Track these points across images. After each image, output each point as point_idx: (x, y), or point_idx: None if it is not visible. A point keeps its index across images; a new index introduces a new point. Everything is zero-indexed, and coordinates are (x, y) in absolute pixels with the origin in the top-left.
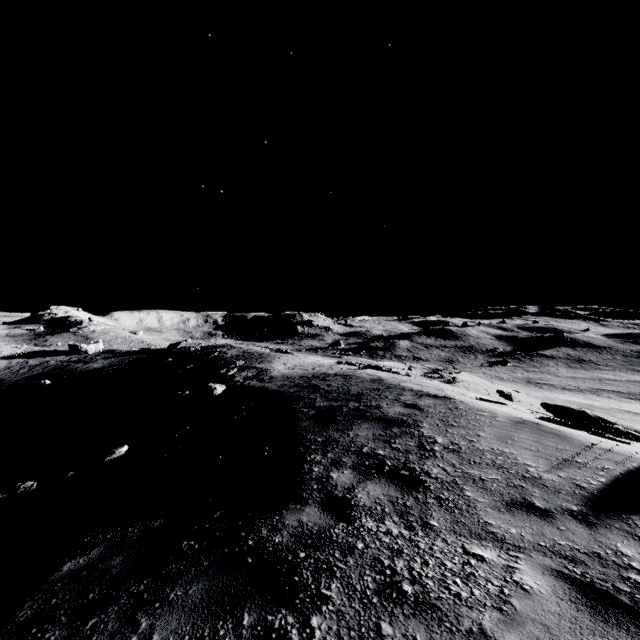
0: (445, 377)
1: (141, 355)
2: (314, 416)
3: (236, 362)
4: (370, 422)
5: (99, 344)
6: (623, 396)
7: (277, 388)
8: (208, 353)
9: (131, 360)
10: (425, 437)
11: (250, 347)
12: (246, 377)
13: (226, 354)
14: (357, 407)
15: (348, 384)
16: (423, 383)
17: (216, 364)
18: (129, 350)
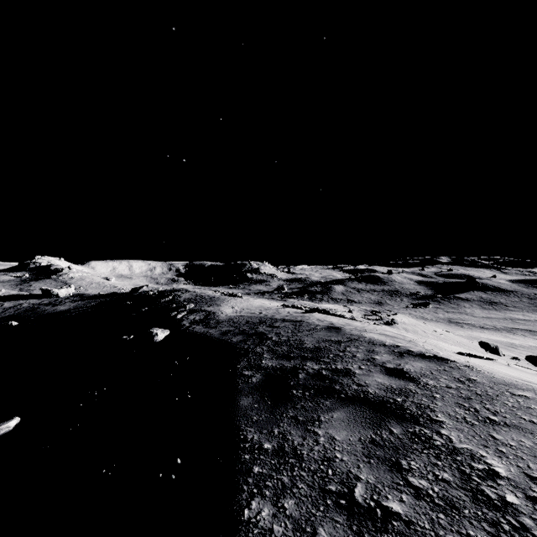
0: (383, 319)
1: (105, 298)
2: (259, 386)
3: (186, 305)
4: (346, 406)
5: (69, 288)
6: (536, 334)
7: (220, 336)
8: (163, 296)
9: (95, 303)
10: (463, 455)
11: (203, 291)
12: (193, 321)
13: (180, 297)
14: (318, 371)
15: (299, 333)
16: (386, 332)
17: (168, 307)
18: (96, 294)
